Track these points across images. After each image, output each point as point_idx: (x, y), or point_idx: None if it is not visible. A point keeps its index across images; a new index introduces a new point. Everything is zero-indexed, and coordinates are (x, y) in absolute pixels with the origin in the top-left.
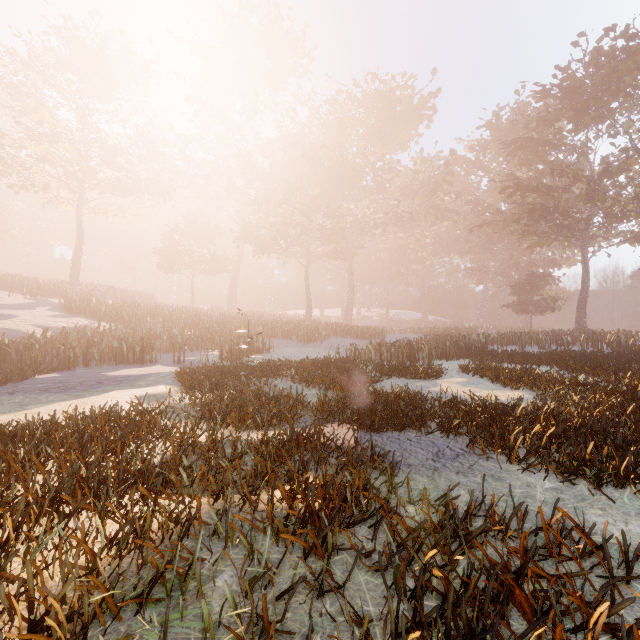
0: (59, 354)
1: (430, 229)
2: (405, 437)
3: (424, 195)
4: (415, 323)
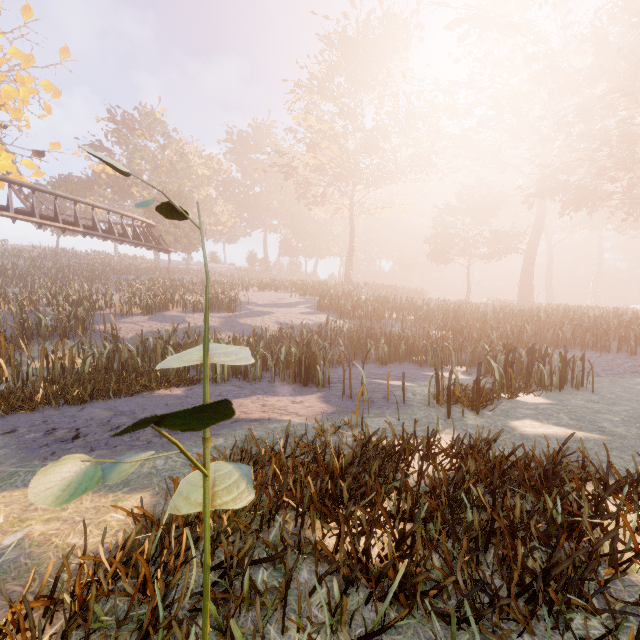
0: None
1: None
2: None
3: None
4: None
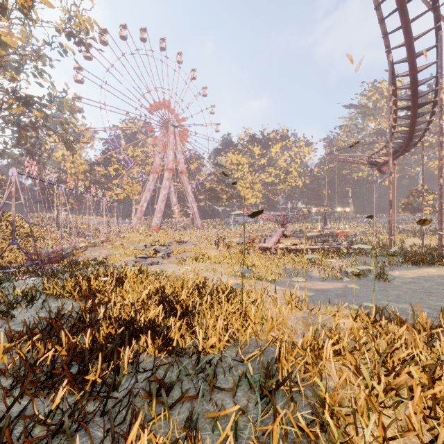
0: None
1: None
2: None
3: None
4: None
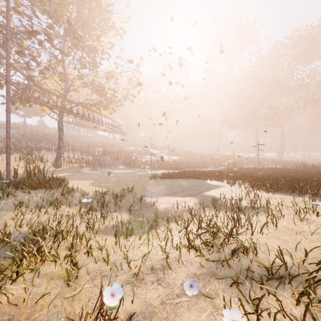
0: (186, 164)
1: None
2: None
3: None
4: None
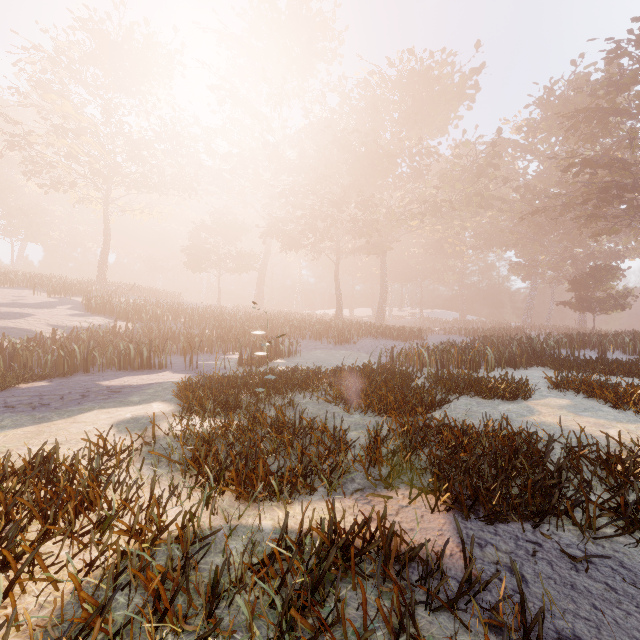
0: (53, 358)
1: (470, 221)
2: (550, 540)
3: (466, 182)
4: (453, 323)
